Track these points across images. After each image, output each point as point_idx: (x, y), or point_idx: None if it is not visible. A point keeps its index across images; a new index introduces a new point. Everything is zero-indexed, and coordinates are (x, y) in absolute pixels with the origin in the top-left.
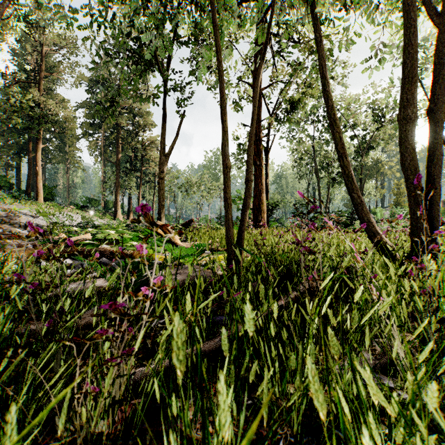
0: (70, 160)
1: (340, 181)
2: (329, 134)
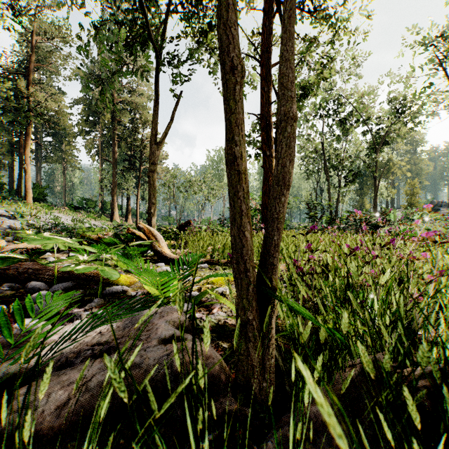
0: (67, 159)
1: (352, 180)
2: (341, 129)
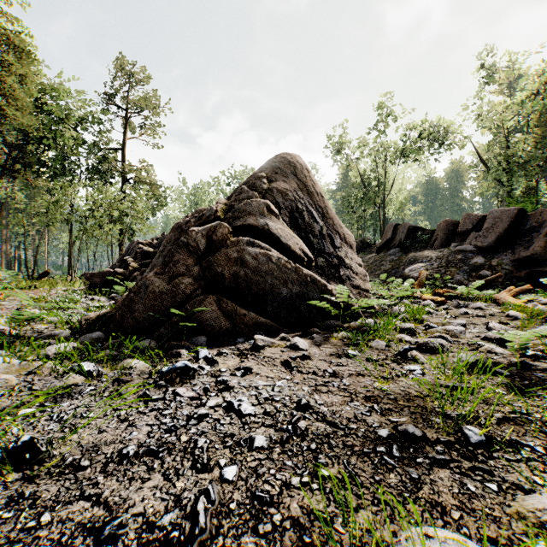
0: None
1: None
2: None
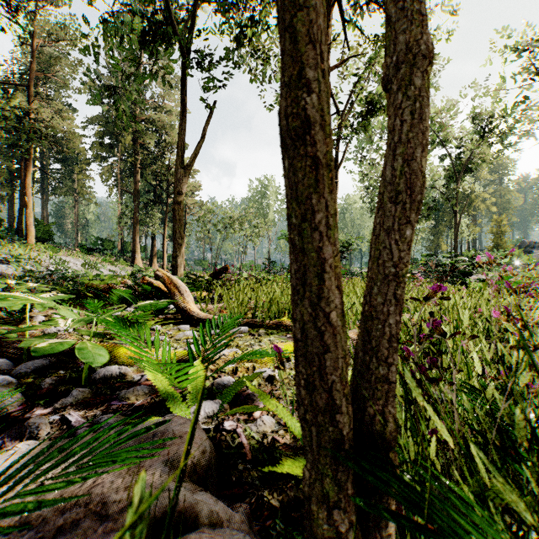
0: (79, 191)
1: (426, 216)
2: None
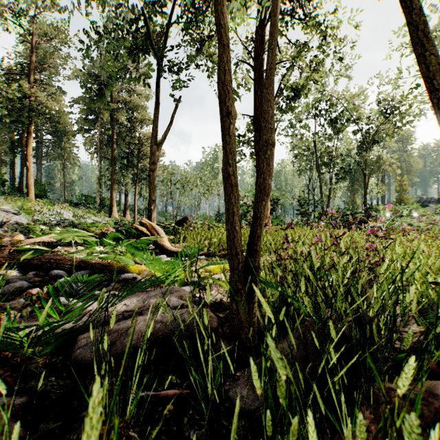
0: (66, 156)
1: (342, 177)
2: (332, 128)
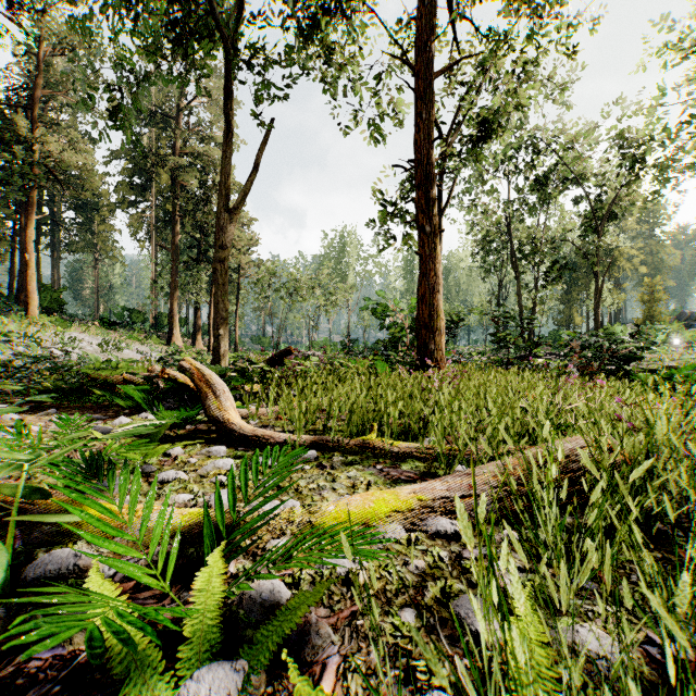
0: (100, 246)
1: (557, 279)
2: (540, 195)
